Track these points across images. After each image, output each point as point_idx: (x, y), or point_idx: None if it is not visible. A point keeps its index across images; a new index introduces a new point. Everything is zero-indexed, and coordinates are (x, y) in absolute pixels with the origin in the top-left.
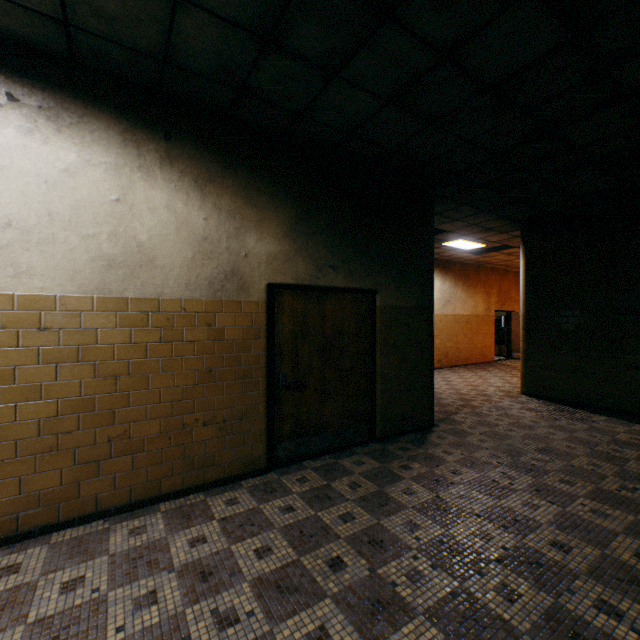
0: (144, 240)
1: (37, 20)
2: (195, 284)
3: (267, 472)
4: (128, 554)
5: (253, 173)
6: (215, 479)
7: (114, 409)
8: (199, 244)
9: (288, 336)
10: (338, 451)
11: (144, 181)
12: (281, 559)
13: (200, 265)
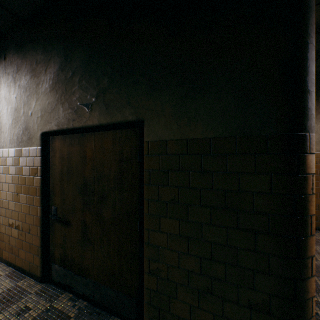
0: None
1: None
2: (13, 139)
3: (42, 282)
4: None
5: (34, 51)
6: (19, 265)
7: None
8: (14, 114)
9: (59, 175)
10: (98, 307)
11: None
12: None
13: (14, 127)
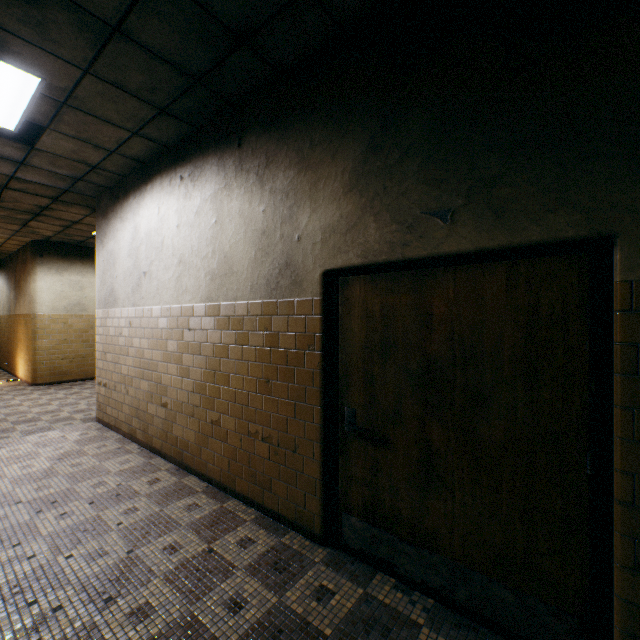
0: (227, 250)
1: (163, 121)
2: (257, 285)
3: (323, 544)
4: (160, 517)
5: (306, 125)
6: (271, 508)
7: (214, 397)
8: (259, 241)
9: (358, 350)
10: (464, 615)
11: (227, 197)
12: (122, 638)
13: (260, 263)
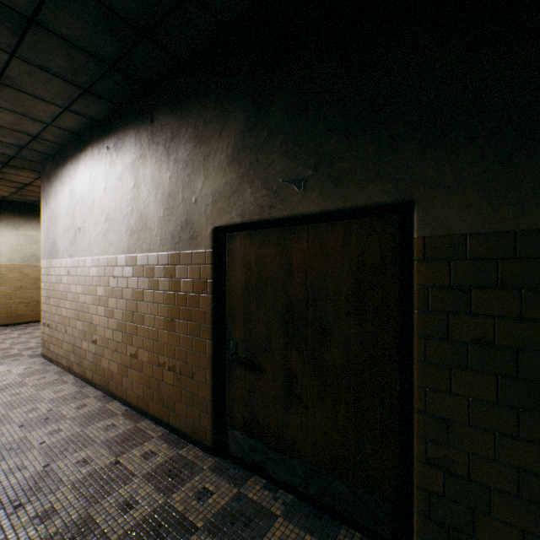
0: (143, 210)
1: (88, 99)
2: (165, 239)
3: (214, 454)
4: (79, 436)
5: (201, 106)
6: (175, 426)
7: (133, 334)
8: (166, 202)
9: (240, 293)
10: (314, 506)
11: (143, 165)
12: (22, 537)
13: (167, 221)
